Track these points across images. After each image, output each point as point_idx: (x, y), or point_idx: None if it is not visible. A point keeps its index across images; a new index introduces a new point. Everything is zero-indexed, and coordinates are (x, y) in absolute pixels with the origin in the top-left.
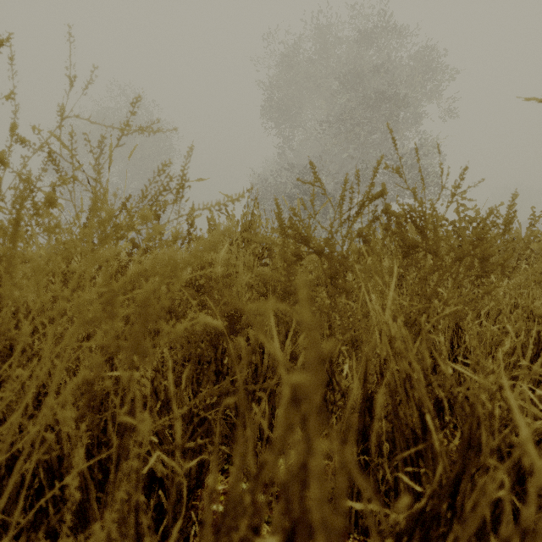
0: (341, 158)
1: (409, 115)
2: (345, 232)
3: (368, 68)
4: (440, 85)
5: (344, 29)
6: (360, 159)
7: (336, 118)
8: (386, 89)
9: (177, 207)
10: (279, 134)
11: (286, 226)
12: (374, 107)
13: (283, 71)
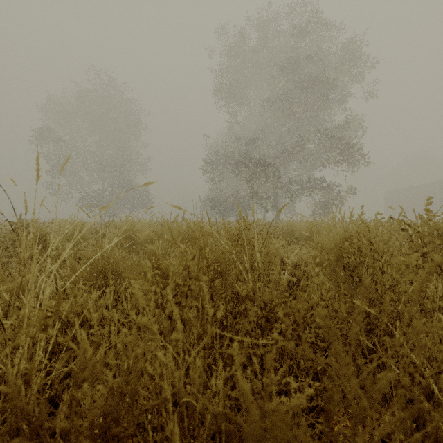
0: (280, 131)
1: (337, 96)
2: (283, 193)
3: (303, 56)
4: (363, 71)
5: (282, 23)
6: (295, 132)
7: (276, 98)
8: (318, 74)
9: (144, 171)
10: (228, 111)
11: (264, 440)
12: (308, 89)
13: (231, 59)
